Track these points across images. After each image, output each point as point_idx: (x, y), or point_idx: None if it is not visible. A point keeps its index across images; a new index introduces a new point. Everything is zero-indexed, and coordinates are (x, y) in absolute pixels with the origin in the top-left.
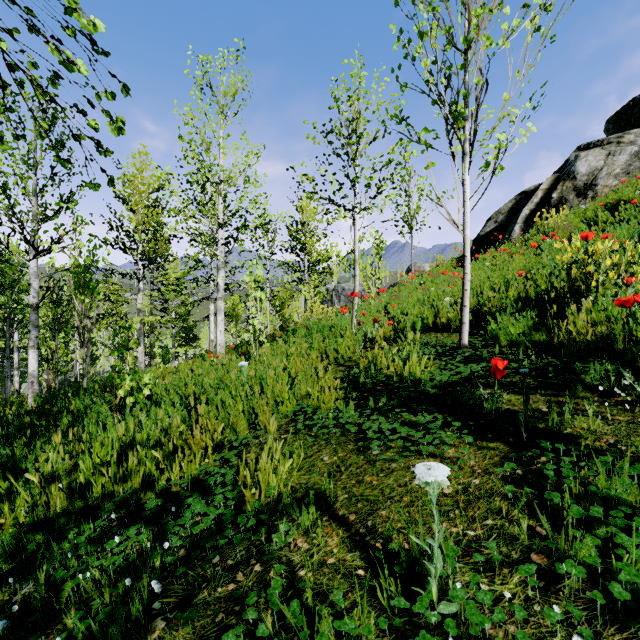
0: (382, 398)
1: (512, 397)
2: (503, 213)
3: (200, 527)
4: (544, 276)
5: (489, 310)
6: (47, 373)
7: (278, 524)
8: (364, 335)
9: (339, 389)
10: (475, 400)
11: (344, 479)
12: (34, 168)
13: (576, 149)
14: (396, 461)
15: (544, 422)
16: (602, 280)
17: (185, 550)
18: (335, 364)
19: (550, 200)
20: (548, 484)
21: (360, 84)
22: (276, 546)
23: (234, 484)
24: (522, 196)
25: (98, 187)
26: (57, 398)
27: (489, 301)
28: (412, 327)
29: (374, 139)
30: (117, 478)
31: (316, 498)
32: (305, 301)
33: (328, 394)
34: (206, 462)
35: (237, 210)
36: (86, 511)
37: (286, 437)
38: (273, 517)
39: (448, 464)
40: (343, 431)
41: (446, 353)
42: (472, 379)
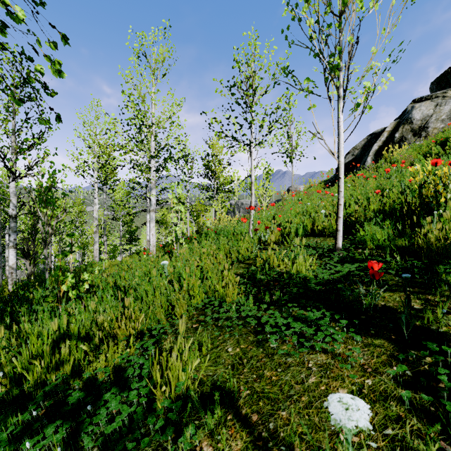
0: (276, 293)
1: (385, 294)
2: (358, 148)
3: (113, 425)
4: (396, 194)
5: (356, 220)
6: (26, 265)
7: (186, 422)
8: (259, 239)
9: (240, 284)
10: (356, 297)
11: (246, 373)
12: (13, 114)
13: (412, 102)
14: (292, 355)
15: (420, 320)
16: (450, 197)
17: (98, 449)
18: (237, 261)
19: (394, 138)
20: (445, 393)
21: (255, 50)
22: (182, 449)
23: (150, 373)
24: (372, 136)
25: (48, 122)
26: (29, 285)
27: (356, 213)
28: (295, 233)
29: (266, 92)
30: (49, 368)
31: (221, 393)
32: (215, 212)
33: (232, 289)
34: (128, 351)
35: (165, 146)
36: (17, 401)
37: (197, 326)
38: (181, 413)
39: (339, 361)
40: (244, 322)
41: (324, 254)
42: (349, 277)
